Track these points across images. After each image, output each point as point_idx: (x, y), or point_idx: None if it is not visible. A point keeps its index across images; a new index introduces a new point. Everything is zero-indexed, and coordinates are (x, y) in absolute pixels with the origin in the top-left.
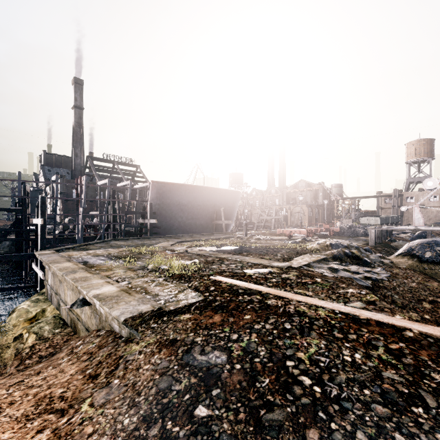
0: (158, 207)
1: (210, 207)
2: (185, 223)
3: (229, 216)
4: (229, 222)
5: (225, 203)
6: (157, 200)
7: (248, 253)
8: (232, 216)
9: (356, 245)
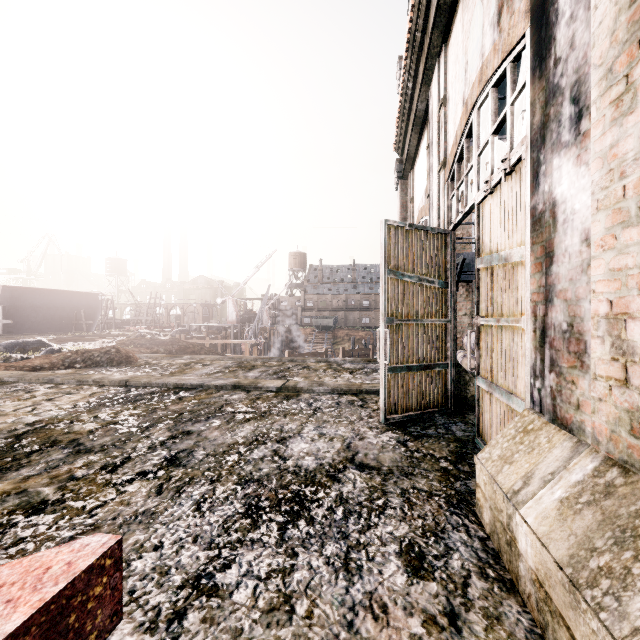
0: (8, 309)
1: (69, 309)
2: (39, 323)
3: (93, 317)
4: (91, 322)
5: (87, 305)
6: (8, 302)
7: (89, 336)
8: (96, 316)
9: (152, 332)
